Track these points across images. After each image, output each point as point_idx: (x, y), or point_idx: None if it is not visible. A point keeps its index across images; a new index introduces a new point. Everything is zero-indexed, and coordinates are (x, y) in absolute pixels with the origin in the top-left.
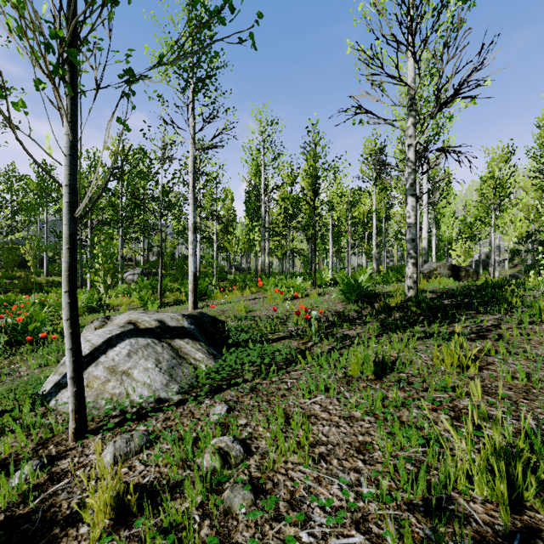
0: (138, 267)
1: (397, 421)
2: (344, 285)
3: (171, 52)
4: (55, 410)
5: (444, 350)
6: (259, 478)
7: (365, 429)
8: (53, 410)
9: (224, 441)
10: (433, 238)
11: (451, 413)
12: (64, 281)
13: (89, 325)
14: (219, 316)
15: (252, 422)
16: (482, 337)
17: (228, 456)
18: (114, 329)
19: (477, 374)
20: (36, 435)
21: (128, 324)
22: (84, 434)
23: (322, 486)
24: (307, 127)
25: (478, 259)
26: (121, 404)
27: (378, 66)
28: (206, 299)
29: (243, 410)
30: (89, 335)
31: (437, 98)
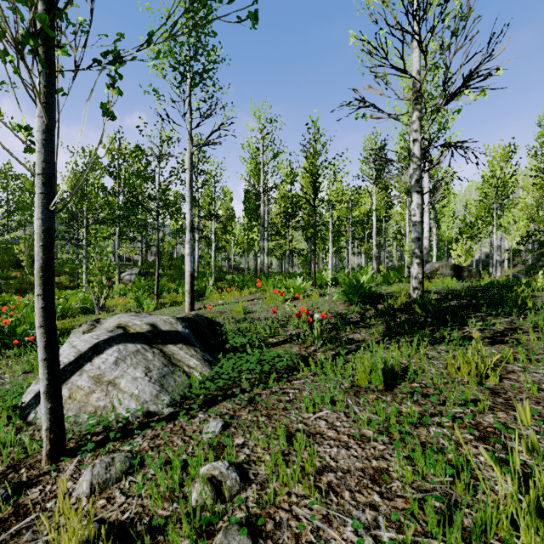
0: (136, 267)
1: (418, 445)
2: (346, 285)
3: (167, 45)
4: (34, 425)
5: (460, 358)
6: (258, 515)
7: (379, 452)
8: (32, 425)
9: (218, 468)
10: (434, 238)
11: (476, 432)
12: (37, 283)
13: (77, 329)
14: (217, 318)
15: (250, 441)
16: (496, 342)
17: (222, 487)
18: (102, 334)
19: (497, 384)
20: (8, 455)
21: (118, 328)
22: (61, 455)
23: (333, 528)
24: (307, 123)
25: (477, 259)
26: (105, 419)
27: (383, 57)
28: (204, 300)
29: (240, 426)
30: (75, 340)
31: (445, 89)
